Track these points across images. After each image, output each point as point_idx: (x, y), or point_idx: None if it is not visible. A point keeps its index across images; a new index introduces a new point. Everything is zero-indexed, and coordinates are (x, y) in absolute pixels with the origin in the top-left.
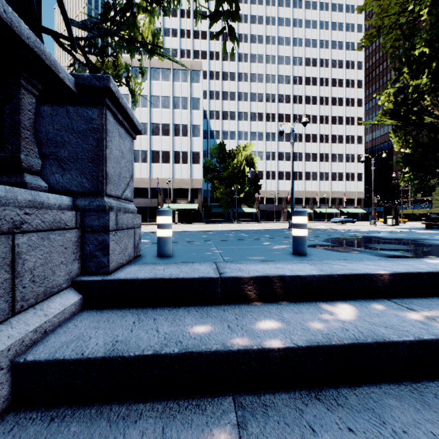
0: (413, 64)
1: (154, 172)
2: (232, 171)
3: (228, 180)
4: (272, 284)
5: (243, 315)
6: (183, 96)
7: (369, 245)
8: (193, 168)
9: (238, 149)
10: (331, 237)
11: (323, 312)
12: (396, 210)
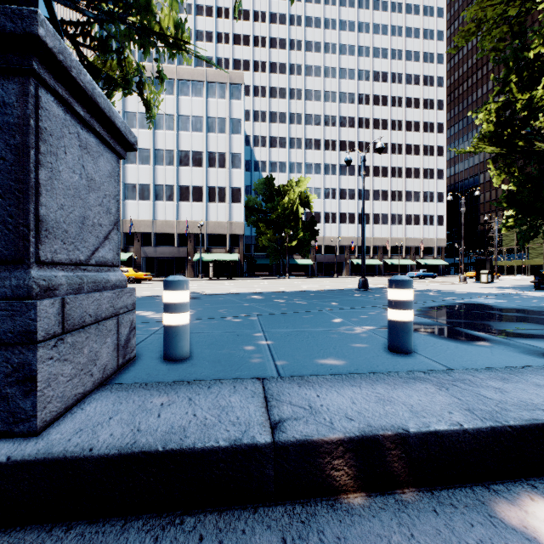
0: (524, 71)
1: (183, 213)
2: (283, 212)
3: (276, 224)
4: (383, 452)
5: None
6: (220, 116)
7: (491, 324)
8: (232, 208)
9: (289, 185)
10: (424, 306)
11: (510, 540)
12: (491, 263)
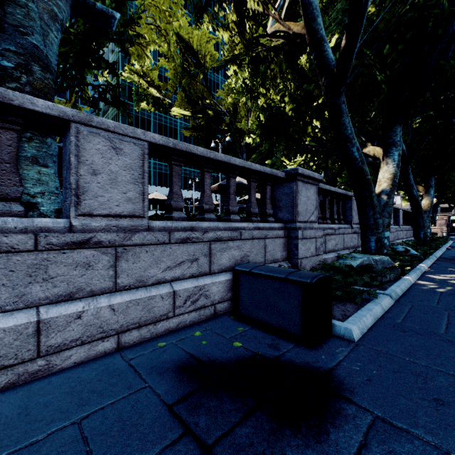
0: None
1: None
2: None
3: None
4: None
5: None
6: None
7: None
8: None
9: None
10: None
11: None
12: None
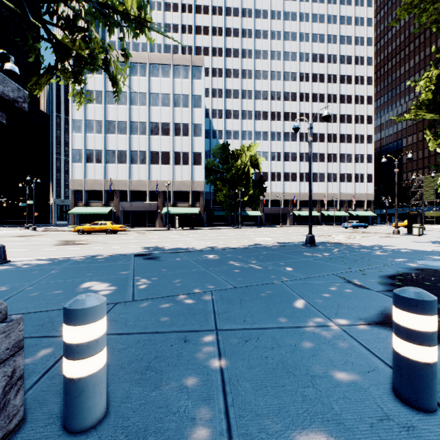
0: None
1: (153, 174)
2: (236, 172)
3: (231, 182)
4: None
5: None
6: (184, 93)
7: None
8: (194, 169)
9: (242, 150)
10: (383, 275)
11: None
12: (421, 218)
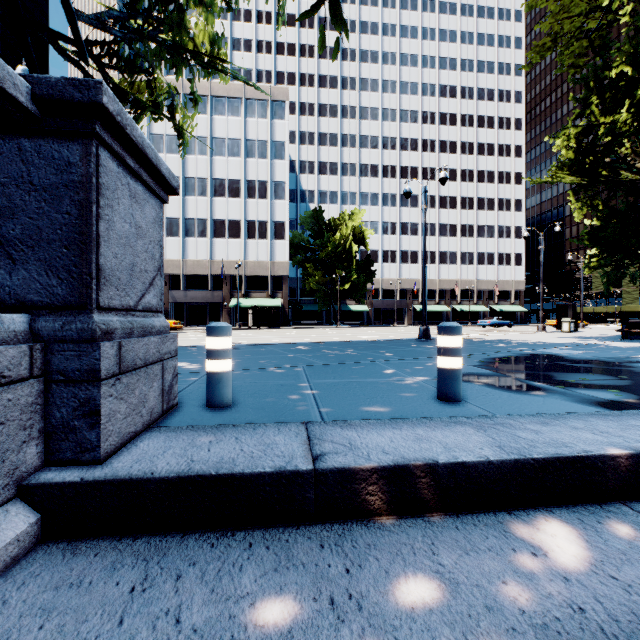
0: (606, 91)
1: (217, 251)
2: (333, 250)
3: (326, 264)
4: (413, 480)
5: (361, 558)
6: (260, 139)
7: (554, 375)
8: (275, 245)
9: (341, 218)
10: (488, 357)
11: (517, 547)
12: (574, 310)
